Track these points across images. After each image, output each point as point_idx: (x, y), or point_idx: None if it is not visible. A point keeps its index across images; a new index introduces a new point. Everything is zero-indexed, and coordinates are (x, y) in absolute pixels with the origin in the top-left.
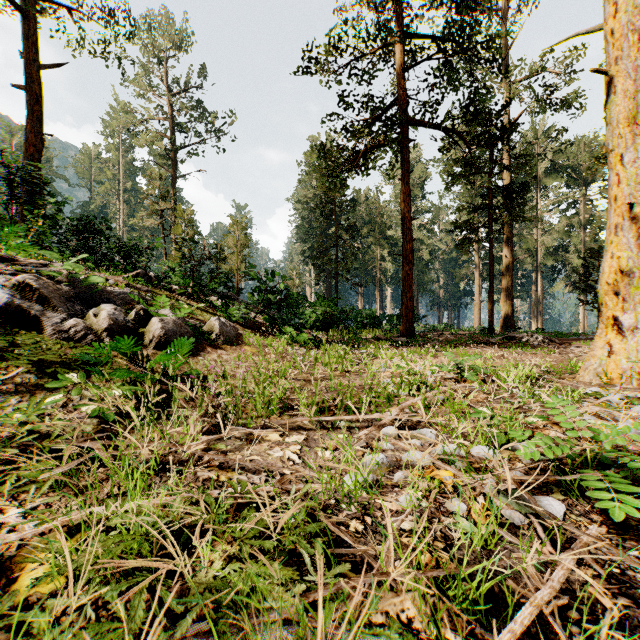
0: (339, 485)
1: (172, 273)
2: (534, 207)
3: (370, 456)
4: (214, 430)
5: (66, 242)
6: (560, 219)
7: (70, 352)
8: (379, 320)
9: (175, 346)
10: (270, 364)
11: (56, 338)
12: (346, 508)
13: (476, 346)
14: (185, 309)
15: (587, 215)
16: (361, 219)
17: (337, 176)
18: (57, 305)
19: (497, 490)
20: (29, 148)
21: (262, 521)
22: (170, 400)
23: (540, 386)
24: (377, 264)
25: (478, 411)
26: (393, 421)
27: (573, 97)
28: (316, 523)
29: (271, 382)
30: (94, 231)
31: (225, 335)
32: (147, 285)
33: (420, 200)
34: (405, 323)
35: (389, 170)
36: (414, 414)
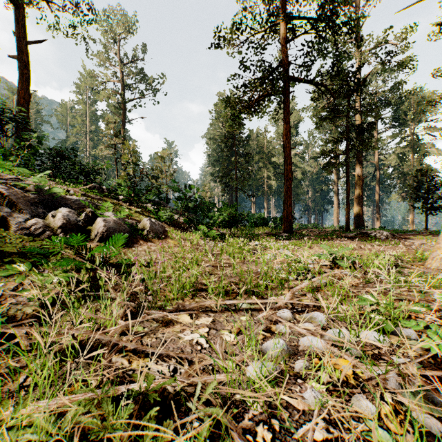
0: (243, 375)
1: (119, 187)
2: (379, 139)
3: (271, 342)
4: (136, 311)
5: (42, 164)
6: (395, 149)
7: (28, 245)
8: (267, 221)
9: (112, 240)
10: (187, 253)
11: (20, 234)
12: (252, 406)
13: (339, 239)
14: (124, 212)
15: (415, 146)
16: (253, 150)
17: (237, 117)
18: (23, 208)
19: (400, 385)
20: (21, 100)
21: (162, 437)
22: (104, 284)
23: (400, 272)
24: (265, 181)
25: (364, 298)
26: (286, 303)
27: (408, 59)
28: (221, 441)
29: (187, 268)
30: (64, 157)
31: (154, 231)
32: (100, 195)
33: (295, 136)
34: (286, 223)
35: (274, 114)
36: (304, 298)
